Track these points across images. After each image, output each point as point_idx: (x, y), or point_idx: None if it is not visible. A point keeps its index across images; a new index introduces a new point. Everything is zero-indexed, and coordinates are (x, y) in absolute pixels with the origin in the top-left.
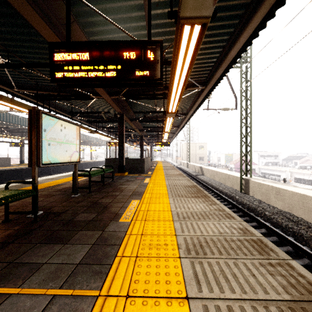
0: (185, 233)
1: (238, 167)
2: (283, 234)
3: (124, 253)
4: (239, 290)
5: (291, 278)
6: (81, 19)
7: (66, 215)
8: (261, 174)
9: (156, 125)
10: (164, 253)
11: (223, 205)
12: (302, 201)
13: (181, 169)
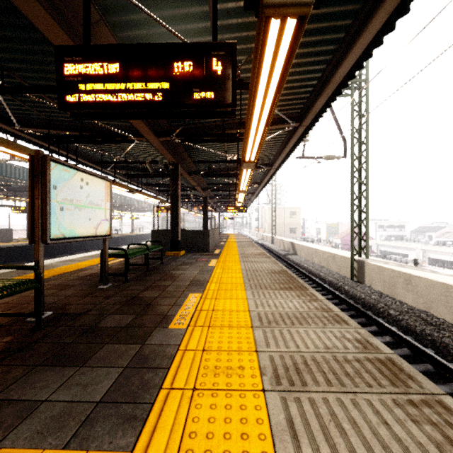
0: (271, 348)
1: (346, 243)
2: (418, 344)
3: (174, 383)
4: (363, 451)
5: (449, 429)
6: (111, 17)
7: (86, 318)
8: (379, 253)
9: (226, 181)
10: (238, 382)
11: (328, 302)
12: (446, 294)
13: (263, 246)
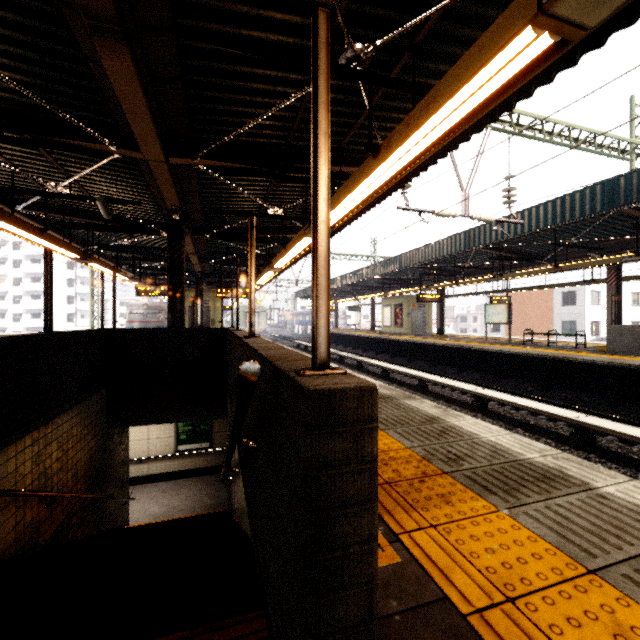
0: None
1: None
2: None
3: None
4: None
5: None
6: None
7: None
8: None
9: None
10: None
11: None
12: None
13: None
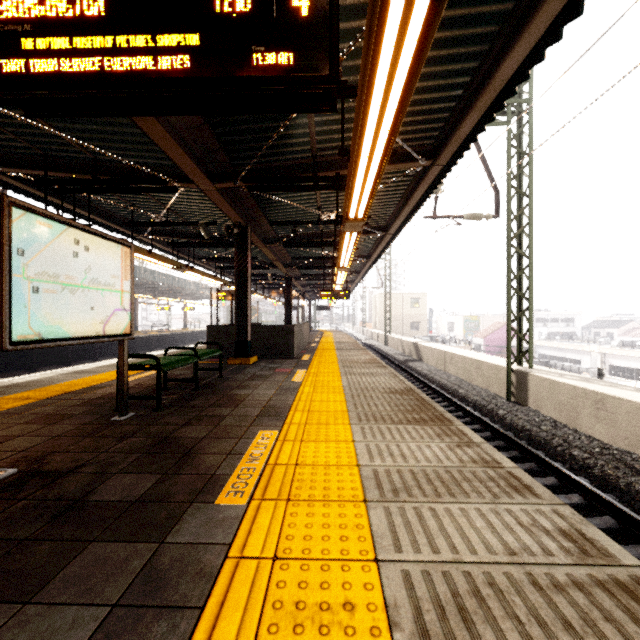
0: (404, 553)
1: (491, 343)
2: (626, 508)
3: None
4: None
5: None
6: None
7: (74, 482)
8: (538, 358)
9: (320, 254)
10: None
11: (491, 448)
12: None
13: (372, 349)
